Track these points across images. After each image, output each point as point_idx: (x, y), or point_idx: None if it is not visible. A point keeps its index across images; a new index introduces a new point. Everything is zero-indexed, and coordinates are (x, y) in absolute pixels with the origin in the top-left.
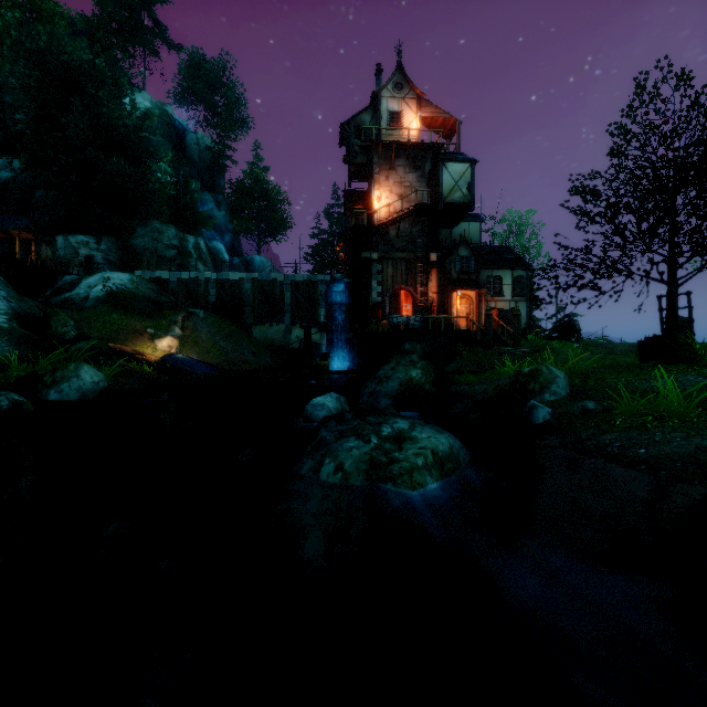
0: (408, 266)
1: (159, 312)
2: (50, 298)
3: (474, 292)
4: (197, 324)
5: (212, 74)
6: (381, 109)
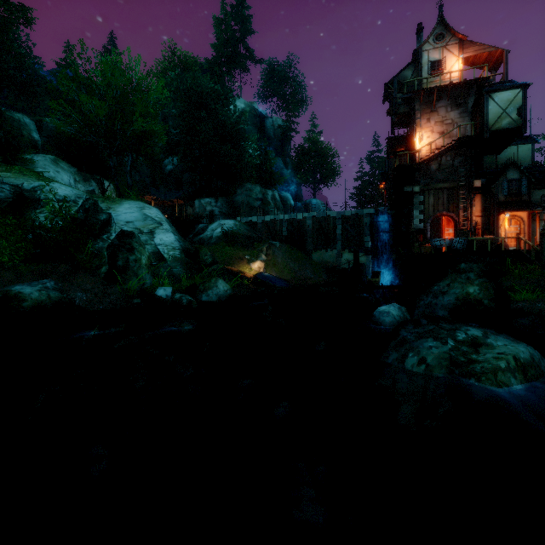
0: (449, 195)
1: (252, 244)
2: (192, 239)
3: (525, 212)
4: (275, 251)
5: (282, 73)
6: (422, 62)
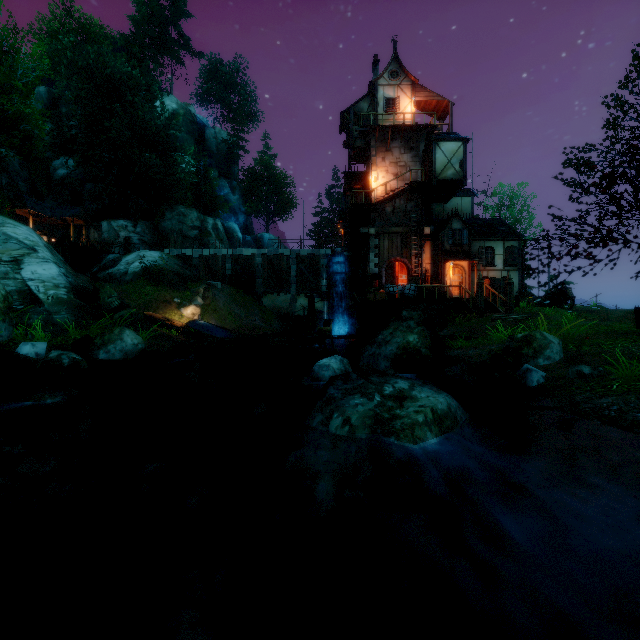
0: (403, 240)
1: (184, 284)
2: (97, 274)
3: (466, 262)
4: (215, 294)
5: (228, 76)
6: (378, 97)
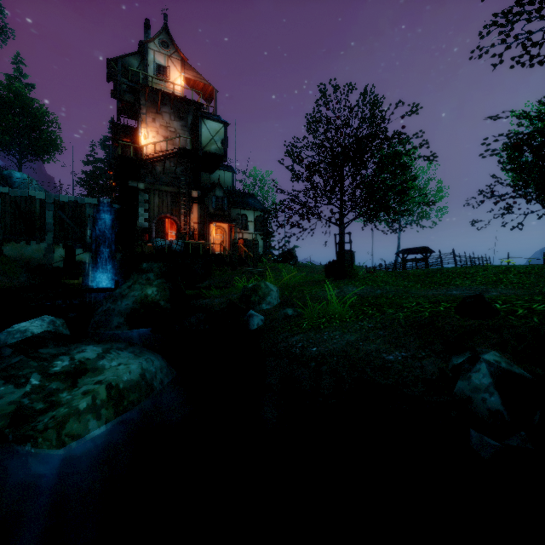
0: (173, 199)
1: None
2: None
3: (227, 225)
4: None
5: None
6: (149, 59)
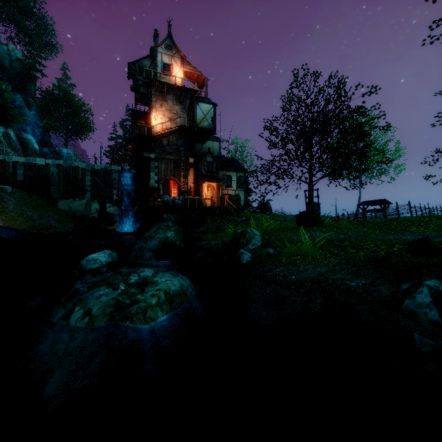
0: (175, 165)
1: None
2: None
3: (215, 183)
4: (4, 197)
5: (23, 2)
6: (157, 60)
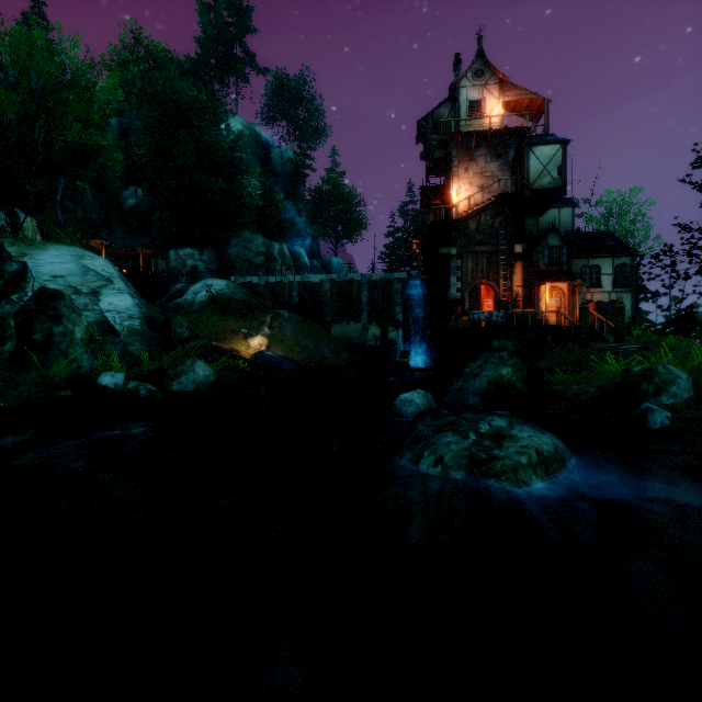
0: (489, 260)
1: (251, 313)
2: (165, 304)
3: (566, 284)
4: (282, 323)
5: (294, 90)
6: (460, 100)
